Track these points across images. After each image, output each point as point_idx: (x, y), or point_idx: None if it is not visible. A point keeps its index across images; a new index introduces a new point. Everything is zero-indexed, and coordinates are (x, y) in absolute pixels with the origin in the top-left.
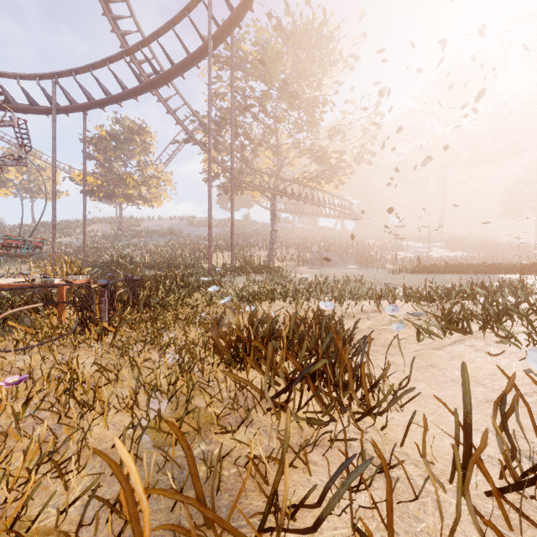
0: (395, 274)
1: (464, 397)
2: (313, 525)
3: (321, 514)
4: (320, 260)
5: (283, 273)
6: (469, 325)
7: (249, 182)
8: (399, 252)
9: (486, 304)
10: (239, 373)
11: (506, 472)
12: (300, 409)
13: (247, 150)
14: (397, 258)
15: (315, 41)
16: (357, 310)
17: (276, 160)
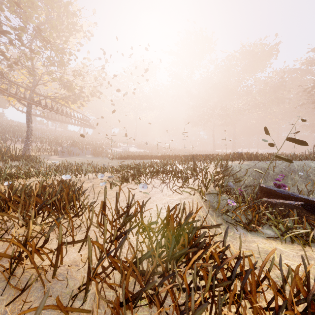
0: (111, 160)
1: (104, 196)
2: (43, 244)
3: (47, 238)
4: (68, 152)
5: (37, 160)
6: (129, 179)
7: (5, 89)
8: (116, 149)
9: (135, 170)
10: (1, 218)
11: (120, 219)
12: (43, 221)
13: (2, 64)
14: (112, 152)
15: (63, 10)
16: (85, 178)
17: (32, 78)
